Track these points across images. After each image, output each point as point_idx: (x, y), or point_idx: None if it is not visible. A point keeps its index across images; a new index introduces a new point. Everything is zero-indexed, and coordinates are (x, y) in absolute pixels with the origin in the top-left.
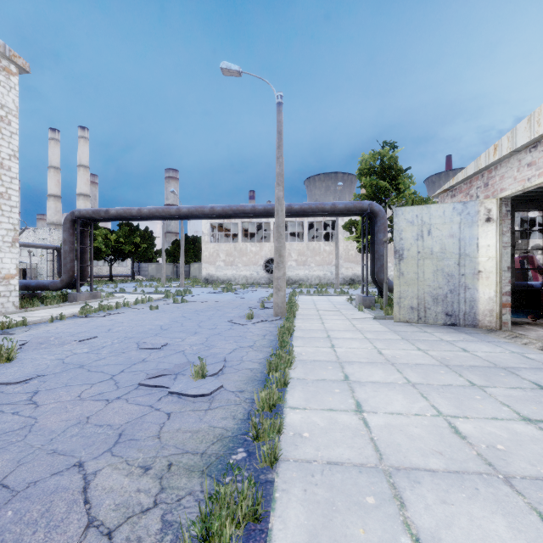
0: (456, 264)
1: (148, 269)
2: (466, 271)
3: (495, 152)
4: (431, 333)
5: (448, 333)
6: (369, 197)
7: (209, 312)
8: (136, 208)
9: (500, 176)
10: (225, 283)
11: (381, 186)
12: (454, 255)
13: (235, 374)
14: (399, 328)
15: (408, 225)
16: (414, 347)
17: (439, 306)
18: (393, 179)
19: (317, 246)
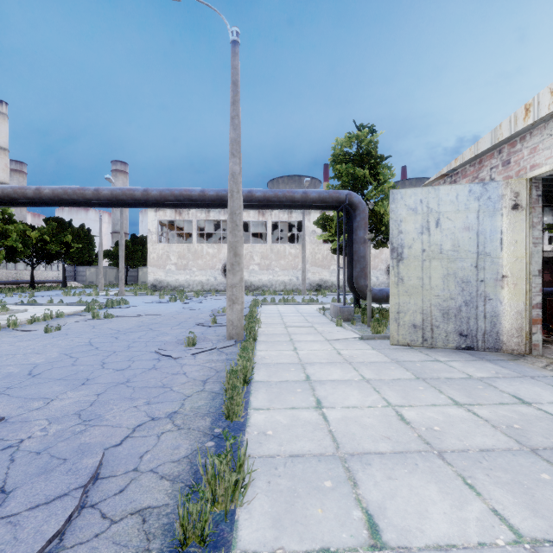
0: (474, 266)
1: (86, 273)
2: (486, 276)
3: (526, 114)
4: (446, 362)
5: (468, 363)
6: (345, 187)
7: (134, 334)
8: (32, 187)
9: (530, 148)
10: (177, 290)
11: (358, 175)
12: (470, 255)
13: (89, 552)
14: (400, 355)
15: (409, 213)
16: (445, 398)
17: (450, 323)
18: (371, 168)
19: (282, 248)
